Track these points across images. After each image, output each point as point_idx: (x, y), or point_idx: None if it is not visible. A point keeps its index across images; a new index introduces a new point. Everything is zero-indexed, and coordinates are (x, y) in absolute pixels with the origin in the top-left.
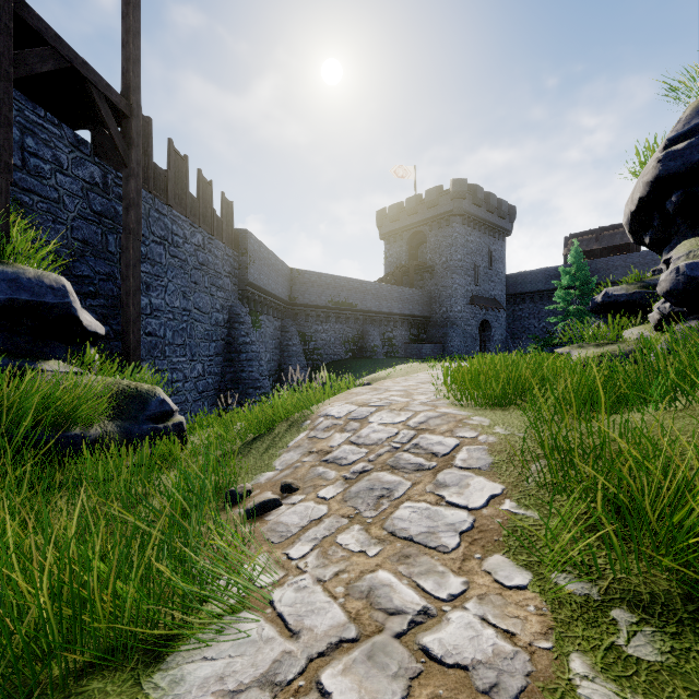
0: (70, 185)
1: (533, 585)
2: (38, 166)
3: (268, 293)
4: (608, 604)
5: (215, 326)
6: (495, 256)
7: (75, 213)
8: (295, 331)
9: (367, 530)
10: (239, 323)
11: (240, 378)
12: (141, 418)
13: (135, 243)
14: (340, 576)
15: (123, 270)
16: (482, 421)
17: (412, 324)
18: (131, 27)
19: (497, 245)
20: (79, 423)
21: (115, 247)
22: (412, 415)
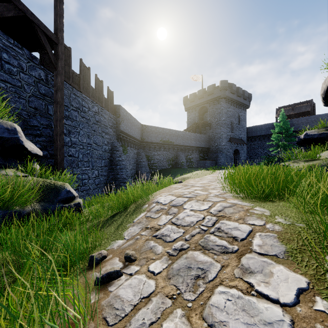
0: (27, 79)
1: None
2: (10, 69)
3: (130, 136)
4: None
5: (104, 152)
6: (241, 118)
7: (30, 94)
8: (144, 155)
9: (188, 317)
10: (116, 151)
11: (117, 177)
12: (55, 201)
13: (61, 108)
14: None
15: (54, 122)
16: (263, 211)
17: (200, 151)
18: None
19: (242, 112)
20: (15, 205)
21: (52, 111)
22: (212, 205)
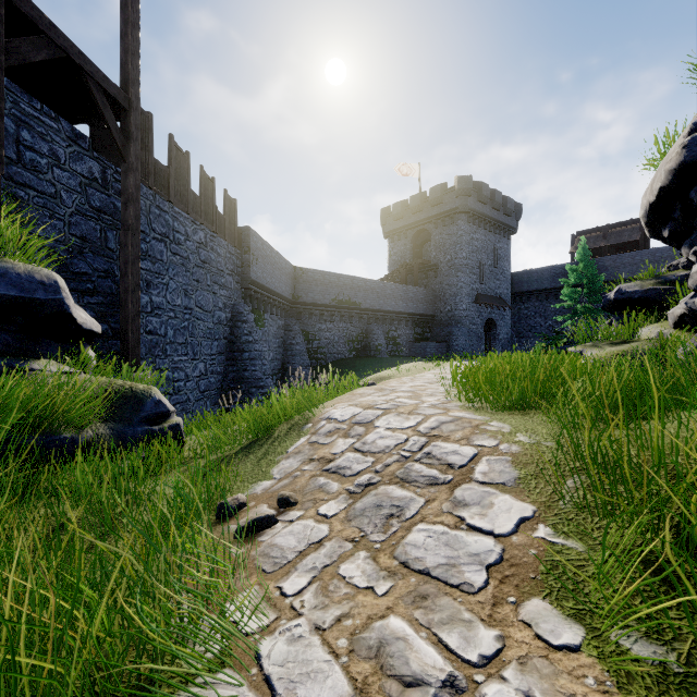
0: (68, 180)
1: (588, 646)
2: (34, 160)
3: (271, 291)
4: (695, 680)
5: (218, 324)
6: (500, 254)
7: (73, 209)
8: (298, 330)
9: (375, 558)
10: (242, 322)
11: (243, 377)
12: (135, 420)
13: (134, 239)
14: (342, 622)
15: (122, 267)
16: (501, 427)
17: (416, 323)
18: (130, 18)
19: (502, 243)
20: (67, 425)
21: (114, 244)
22: (422, 419)
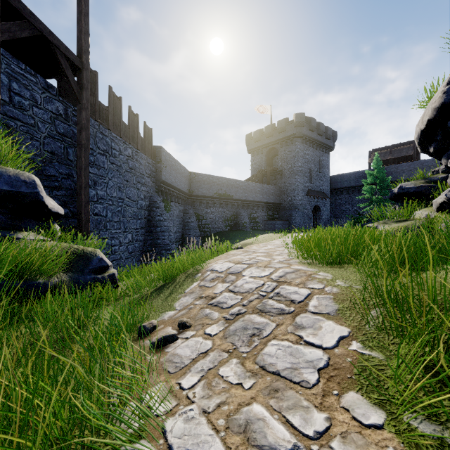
0: (42, 115)
1: (388, 425)
2: (20, 102)
3: (175, 188)
4: None
5: (140, 209)
6: (323, 163)
7: (46, 134)
8: (192, 213)
9: (243, 363)
10: (156, 207)
11: (157, 243)
12: (86, 271)
13: (86, 153)
14: (221, 407)
15: (78, 171)
16: (326, 275)
17: (269, 208)
18: (83, 10)
19: (324, 156)
20: (41, 274)
21: (73, 156)
22: (273, 271)
